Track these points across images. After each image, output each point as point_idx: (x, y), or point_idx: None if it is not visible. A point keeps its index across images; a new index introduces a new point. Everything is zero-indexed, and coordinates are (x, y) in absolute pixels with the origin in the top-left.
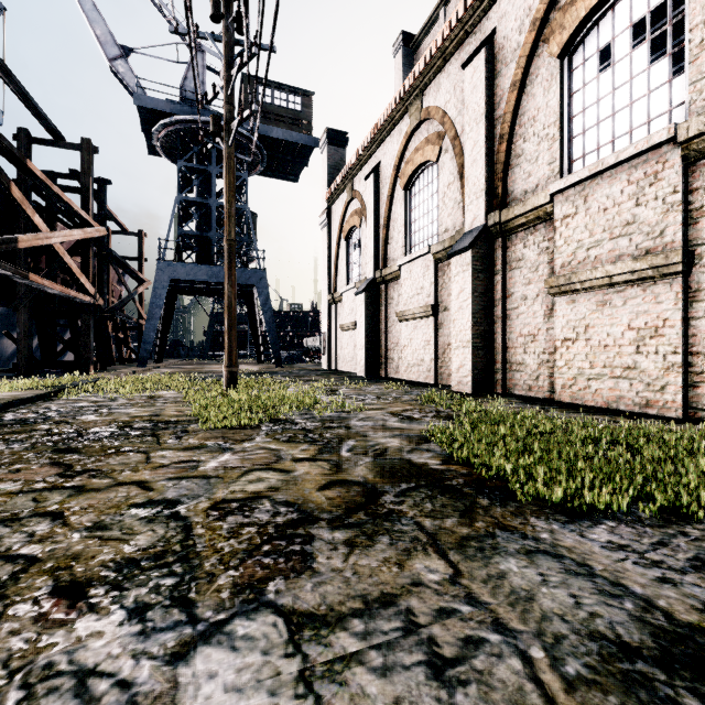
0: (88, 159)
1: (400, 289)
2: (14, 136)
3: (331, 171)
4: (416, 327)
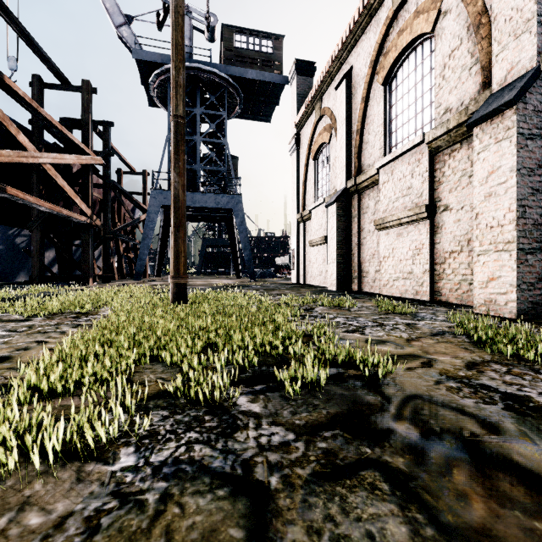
0: (87, 97)
1: (377, 195)
2: (31, 83)
3: (299, 99)
4: (401, 235)
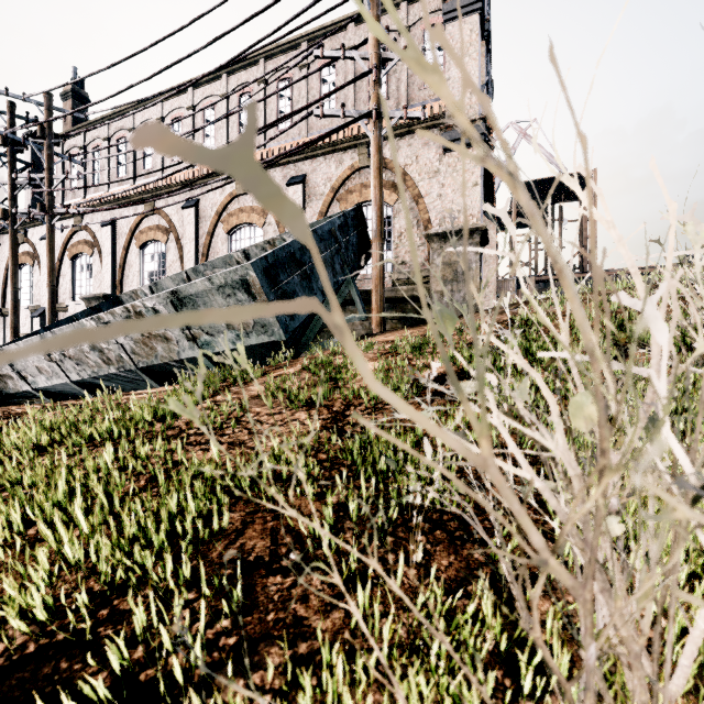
0: None
1: None
2: None
3: None
4: None
